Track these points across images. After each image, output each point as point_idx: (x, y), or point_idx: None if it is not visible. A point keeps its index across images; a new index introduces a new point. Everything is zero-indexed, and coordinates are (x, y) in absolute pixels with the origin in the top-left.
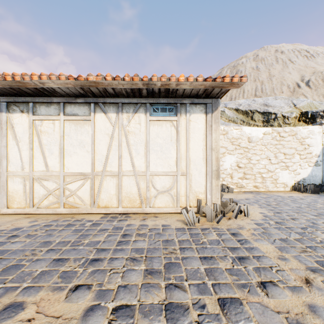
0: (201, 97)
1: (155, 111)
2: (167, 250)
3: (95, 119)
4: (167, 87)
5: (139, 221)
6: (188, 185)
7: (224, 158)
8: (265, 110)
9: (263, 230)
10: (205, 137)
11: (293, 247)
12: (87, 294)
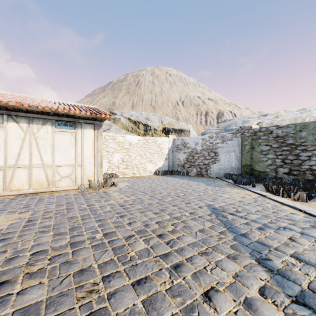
0: (91, 120)
1: (60, 125)
2: (68, 200)
3: (8, 126)
4: (68, 114)
5: (48, 194)
6: (83, 172)
7: (113, 155)
8: (146, 122)
9: (120, 190)
10: (94, 143)
11: (127, 192)
12: (29, 212)
